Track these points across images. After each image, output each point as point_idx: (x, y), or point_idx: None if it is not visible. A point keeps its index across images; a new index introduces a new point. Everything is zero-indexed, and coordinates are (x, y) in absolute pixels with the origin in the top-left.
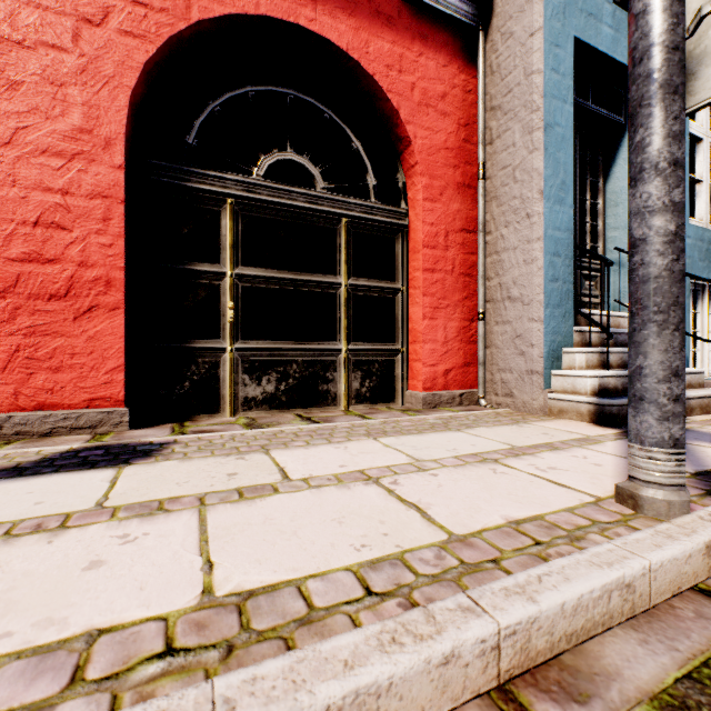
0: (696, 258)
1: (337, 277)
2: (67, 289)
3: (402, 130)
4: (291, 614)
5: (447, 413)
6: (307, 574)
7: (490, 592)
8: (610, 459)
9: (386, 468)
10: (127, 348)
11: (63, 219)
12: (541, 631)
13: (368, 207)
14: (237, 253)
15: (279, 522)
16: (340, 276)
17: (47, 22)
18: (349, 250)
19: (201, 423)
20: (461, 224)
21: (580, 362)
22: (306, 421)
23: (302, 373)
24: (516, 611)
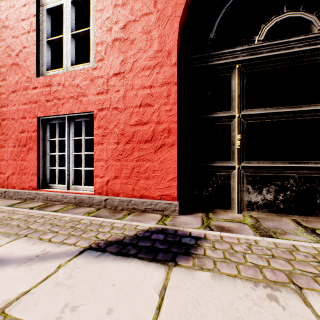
0: None
1: None
2: (151, 136)
3: None
4: None
5: None
6: None
7: None
8: None
9: None
10: (178, 167)
11: (150, 101)
12: None
13: None
14: (242, 101)
15: None
16: None
17: (144, 4)
18: None
19: (219, 217)
20: None
21: None
22: (312, 235)
23: (299, 187)
24: None
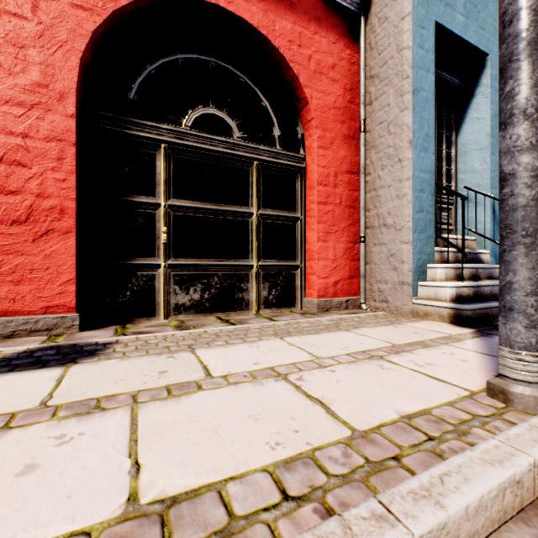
0: None
1: (249, 208)
2: (27, 216)
3: (301, 92)
4: (212, 525)
5: (336, 316)
6: (227, 477)
7: (399, 496)
8: (473, 355)
9: (292, 365)
10: (78, 264)
11: (24, 158)
12: (449, 535)
13: (274, 152)
14: (169, 188)
15: (202, 420)
16: (252, 207)
17: None
18: (259, 187)
19: (140, 325)
20: (347, 167)
21: (440, 275)
22: (225, 323)
23: (222, 284)
24: (427, 519)
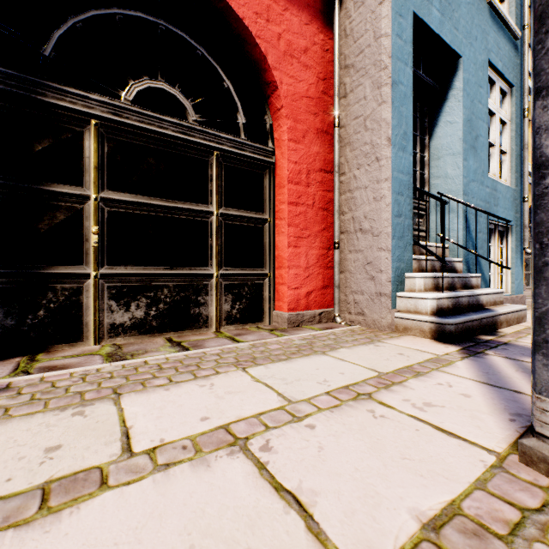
0: (492, 203)
1: (208, 206)
2: None
3: (270, 75)
4: None
5: (310, 333)
6: None
7: None
8: (473, 386)
9: (255, 418)
10: None
11: None
12: None
13: (238, 142)
14: (102, 177)
15: None
16: (212, 205)
17: None
18: (220, 181)
19: (57, 355)
20: (320, 165)
21: (419, 286)
22: (175, 347)
23: (174, 298)
24: None
